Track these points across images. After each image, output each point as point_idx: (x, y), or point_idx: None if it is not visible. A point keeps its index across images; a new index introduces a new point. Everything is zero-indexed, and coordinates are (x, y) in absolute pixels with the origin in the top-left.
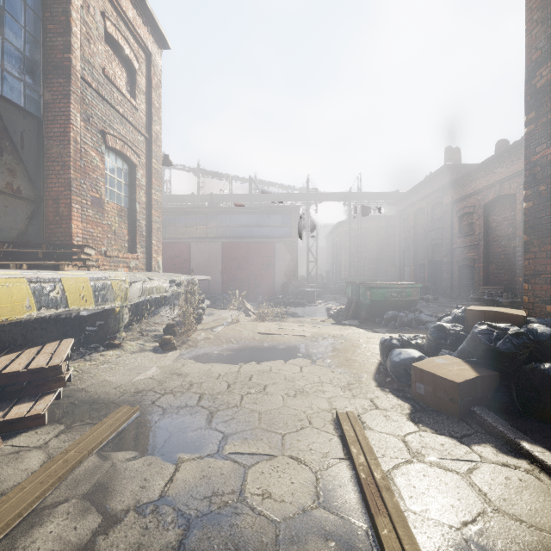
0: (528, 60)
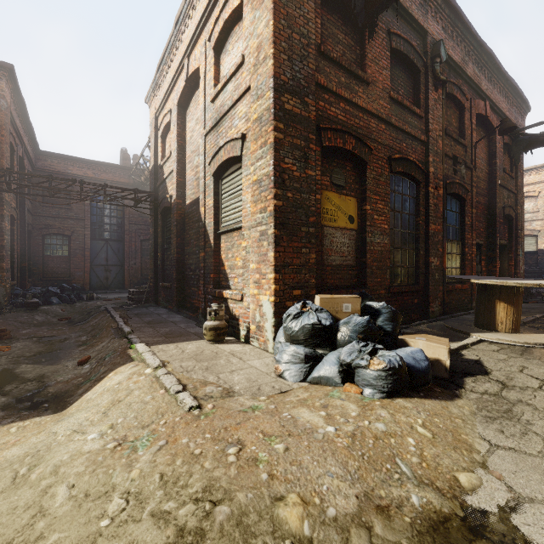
0: (277, 73)
